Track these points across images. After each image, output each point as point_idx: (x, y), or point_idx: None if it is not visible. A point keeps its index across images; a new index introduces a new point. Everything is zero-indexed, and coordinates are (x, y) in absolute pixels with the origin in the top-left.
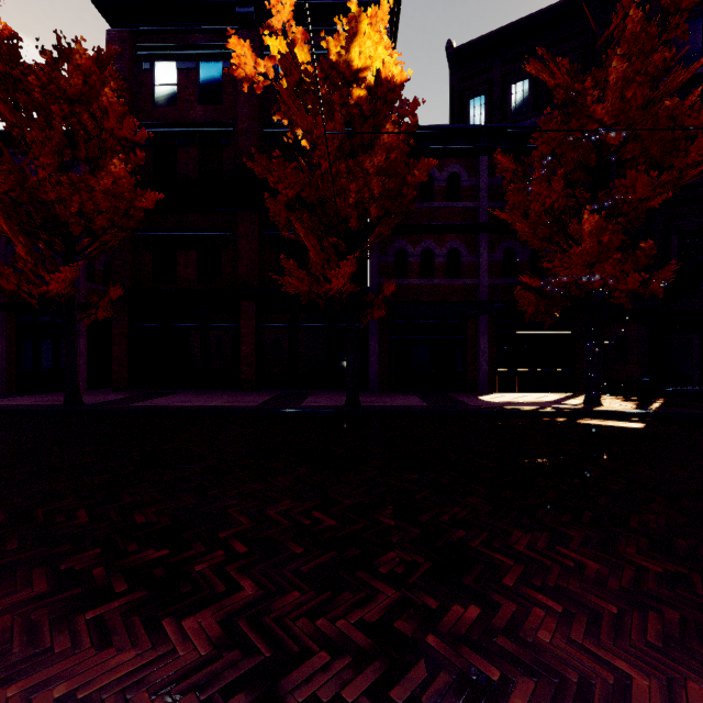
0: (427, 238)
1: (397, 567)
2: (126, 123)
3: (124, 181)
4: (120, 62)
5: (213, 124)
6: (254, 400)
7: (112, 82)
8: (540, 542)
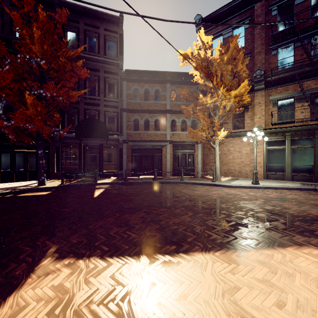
0: None
1: None
2: None
3: None
4: None
5: None
6: None
7: None
8: None
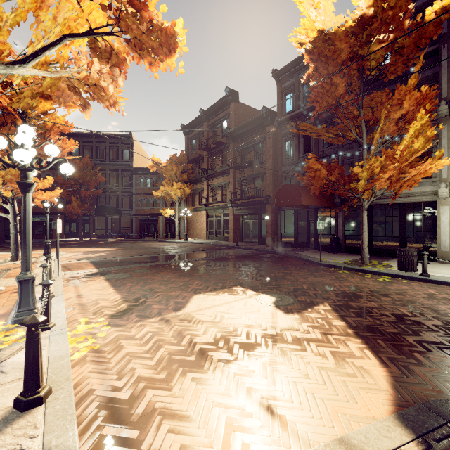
0: None
1: None
2: None
3: None
4: None
5: None
6: None
7: None
8: None
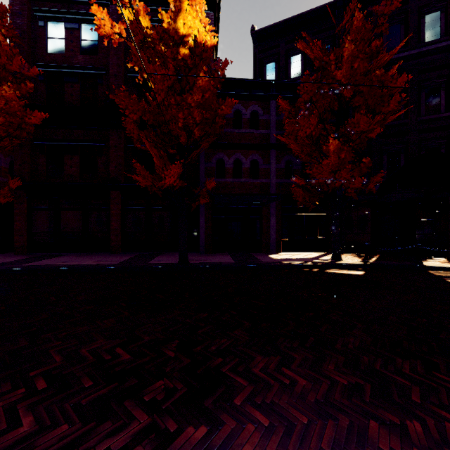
0: (237, 152)
1: (159, 394)
2: (15, 61)
3: (15, 103)
4: (20, 19)
5: (91, 68)
6: (117, 260)
7: (3, 30)
8: (272, 364)
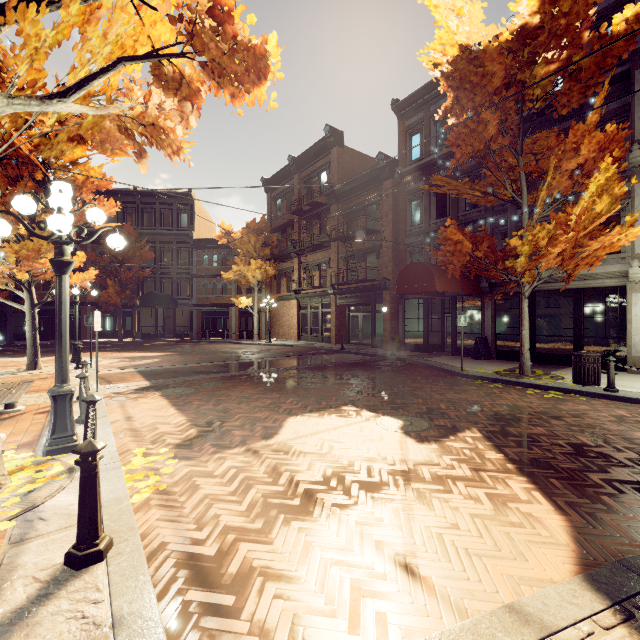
0: None
1: None
2: None
3: None
4: None
5: None
6: None
7: None
8: None
